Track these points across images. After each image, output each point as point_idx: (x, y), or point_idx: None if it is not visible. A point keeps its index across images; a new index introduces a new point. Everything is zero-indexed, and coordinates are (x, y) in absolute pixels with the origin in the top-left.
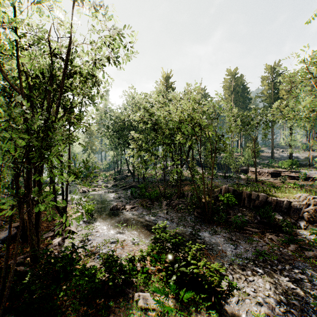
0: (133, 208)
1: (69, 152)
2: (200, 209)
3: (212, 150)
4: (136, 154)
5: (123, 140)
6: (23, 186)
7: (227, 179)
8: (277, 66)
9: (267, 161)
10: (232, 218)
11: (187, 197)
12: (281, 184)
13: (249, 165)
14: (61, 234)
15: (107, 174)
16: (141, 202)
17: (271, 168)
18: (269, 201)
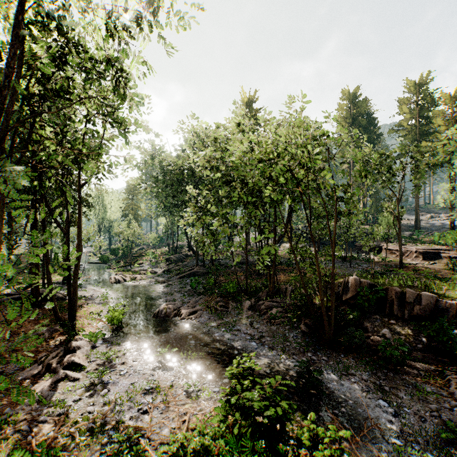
0: (193, 314)
1: (78, 218)
2: (310, 319)
3: (323, 216)
4: (199, 222)
5: (179, 200)
6: (25, 272)
7: (350, 262)
8: (424, 82)
9: (410, 233)
10: (372, 338)
11: (286, 295)
12: (446, 272)
13: (381, 239)
14: (54, 369)
15: (156, 253)
16: (208, 302)
17: (421, 245)
18: (441, 307)
